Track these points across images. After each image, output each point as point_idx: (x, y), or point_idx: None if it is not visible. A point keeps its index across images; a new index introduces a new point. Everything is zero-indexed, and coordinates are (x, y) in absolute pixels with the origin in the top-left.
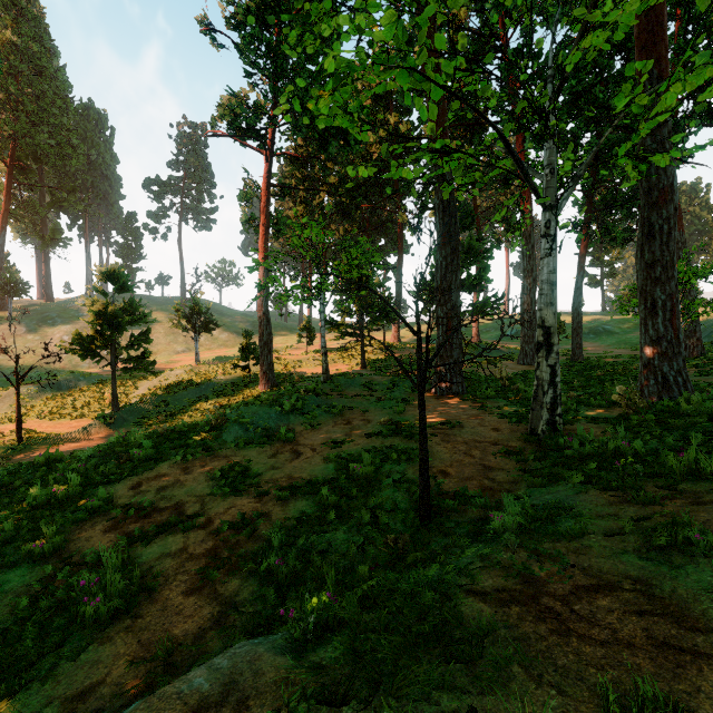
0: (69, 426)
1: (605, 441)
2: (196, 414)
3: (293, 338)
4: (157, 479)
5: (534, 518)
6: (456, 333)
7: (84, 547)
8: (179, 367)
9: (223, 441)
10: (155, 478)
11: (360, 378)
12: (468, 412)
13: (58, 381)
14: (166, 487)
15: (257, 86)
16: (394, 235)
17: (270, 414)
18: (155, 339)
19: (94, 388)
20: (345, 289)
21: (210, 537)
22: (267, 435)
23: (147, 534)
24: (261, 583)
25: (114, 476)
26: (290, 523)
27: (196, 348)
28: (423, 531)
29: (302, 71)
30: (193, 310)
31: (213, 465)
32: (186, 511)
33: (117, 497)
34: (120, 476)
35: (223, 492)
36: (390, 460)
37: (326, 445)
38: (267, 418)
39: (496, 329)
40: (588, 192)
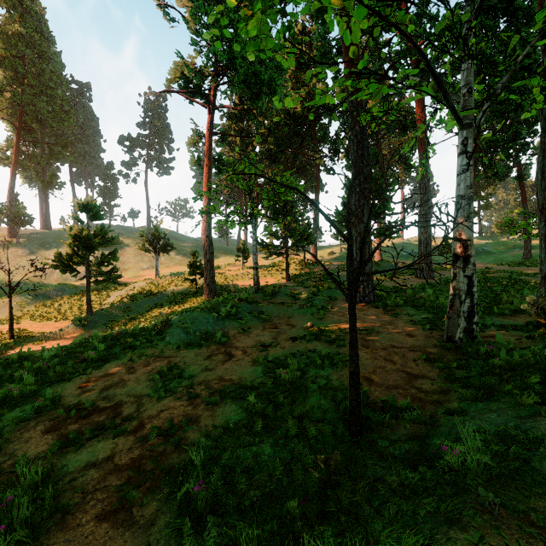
0: (53, 326)
1: (538, 352)
2: (152, 318)
3: (232, 258)
4: (104, 378)
5: (498, 454)
6: (368, 250)
7: (20, 449)
8: (142, 280)
9: (166, 343)
10: (102, 377)
11: (285, 288)
12: (381, 319)
13: (48, 291)
14: (110, 386)
15: (202, 51)
16: (312, 176)
17: (208, 320)
18: (126, 259)
19: (75, 296)
20: (273, 217)
21: (137, 444)
22: (205, 337)
23: (81, 437)
24: (178, 512)
25: (66, 375)
26: (217, 430)
27: (156, 265)
28: (355, 450)
29: (237, 37)
30: (154, 235)
31: (155, 365)
32: (123, 413)
33: (65, 396)
34: (73, 374)
35: (159, 394)
36: (314, 365)
37: (256, 347)
38: (206, 322)
39: (393, 250)
40: (475, 134)
